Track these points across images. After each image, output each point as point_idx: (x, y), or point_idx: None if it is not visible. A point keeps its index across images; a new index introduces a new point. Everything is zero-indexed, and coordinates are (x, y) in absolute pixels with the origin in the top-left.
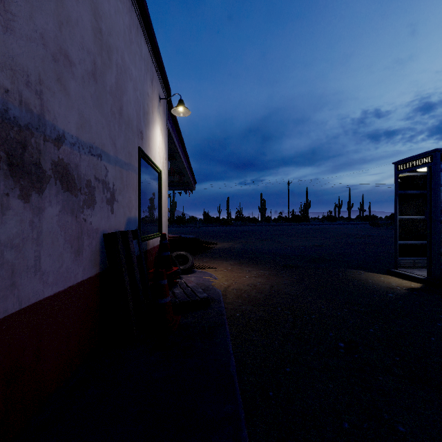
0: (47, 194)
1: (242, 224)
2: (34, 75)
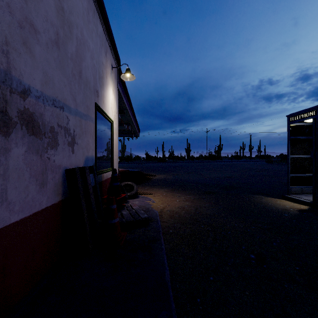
0: (13, 137)
1: (173, 161)
2: (1, 37)
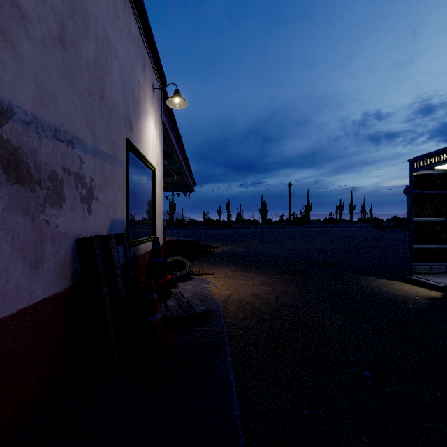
0: None
1: (243, 227)
2: None
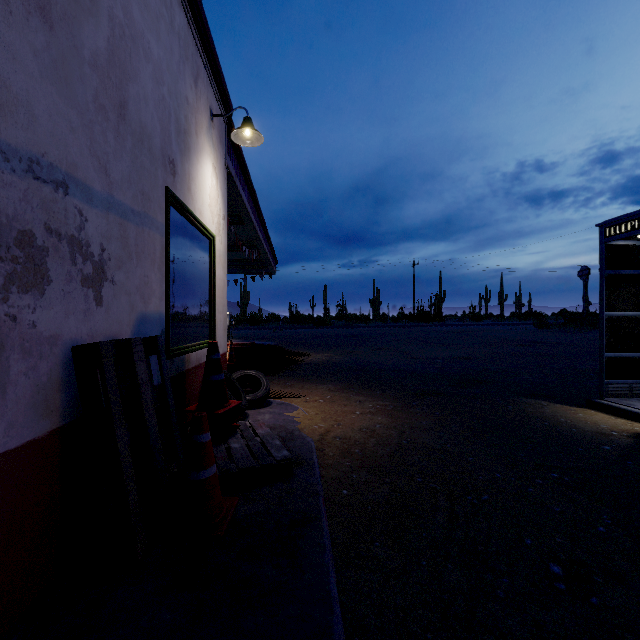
0: None
1: (346, 325)
2: None
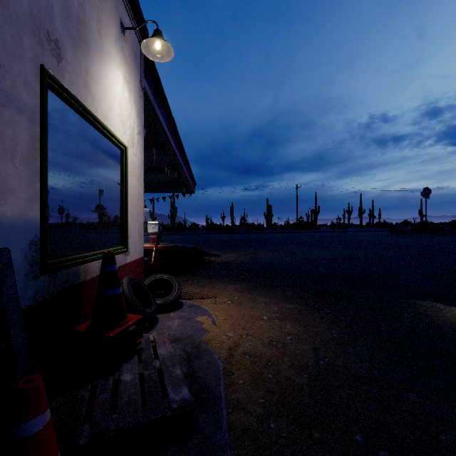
0: None
1: (248, 232)
2: None
